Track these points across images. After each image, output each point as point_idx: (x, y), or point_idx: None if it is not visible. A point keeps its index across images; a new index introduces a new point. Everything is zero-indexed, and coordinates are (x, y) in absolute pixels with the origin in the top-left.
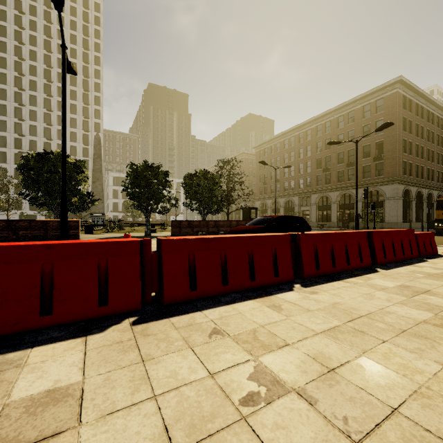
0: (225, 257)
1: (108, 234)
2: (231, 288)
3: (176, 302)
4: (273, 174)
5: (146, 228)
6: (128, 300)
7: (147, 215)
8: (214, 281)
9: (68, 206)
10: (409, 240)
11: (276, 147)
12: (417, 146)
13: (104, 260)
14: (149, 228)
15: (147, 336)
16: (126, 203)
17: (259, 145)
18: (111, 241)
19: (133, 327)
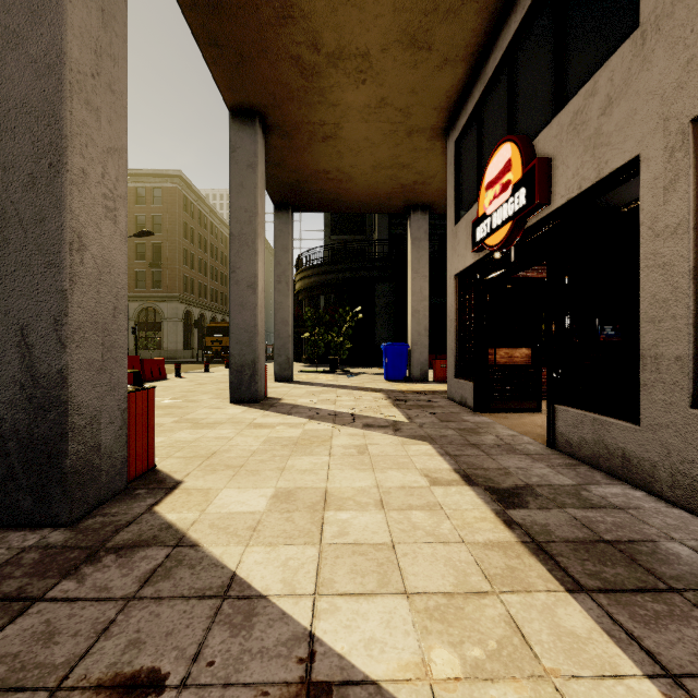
0: None
1: None
2: None
3: None
4: None
5: None
6: None
7: None
8: None
9: None
10: (133, 366)
11: None
12: (200, 260)
13: None
14: None
15: None
16: None
17: None
18: None
19: None
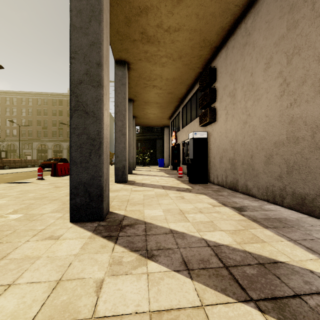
0: None
1: None
2: None
3: None
4: None
5: None
6: None
7: None
8: None
9: None
10: None
11: None
12: None
13: None
14: None
15: None
16: None
17: None
18: None
19: None
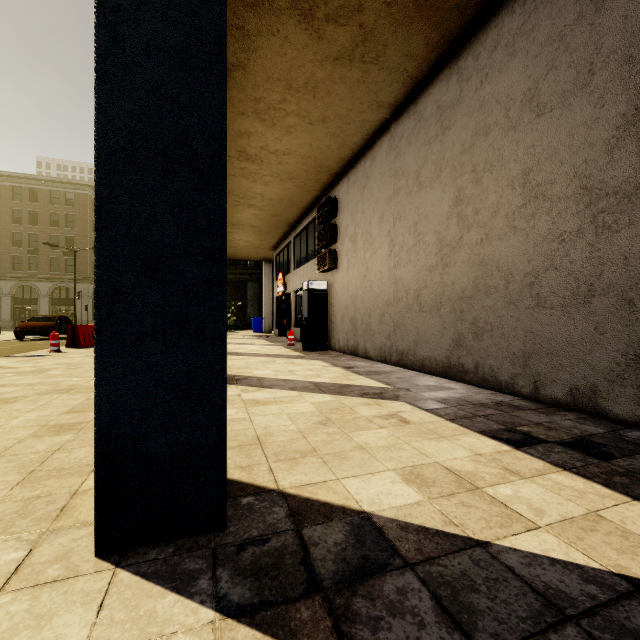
0: None
1: None
2: None
3: None
4: None
5: None
6: None
7: None
8: None
9: None
10: None
11: None
12: None
13: None
14: None
15: None
16: None
17: None
18: None
19: None
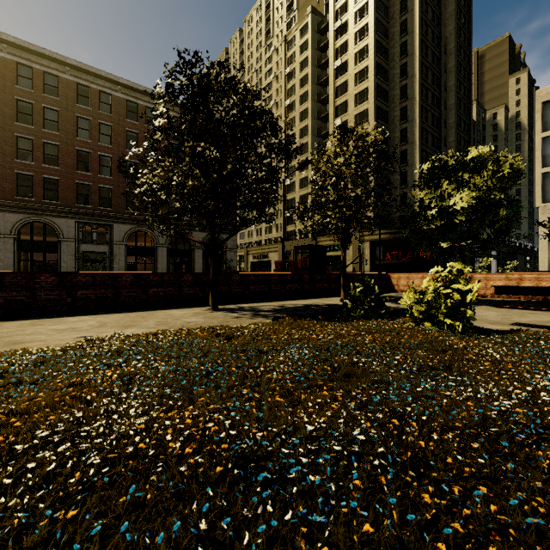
0: None
1: None
2: None
3: None
4: None
5: None
6: None
7: None
8: None
9: None
10: None
11: None
12: None
13: None
14: None
15: None
16: None
17: None
18: None
19: None
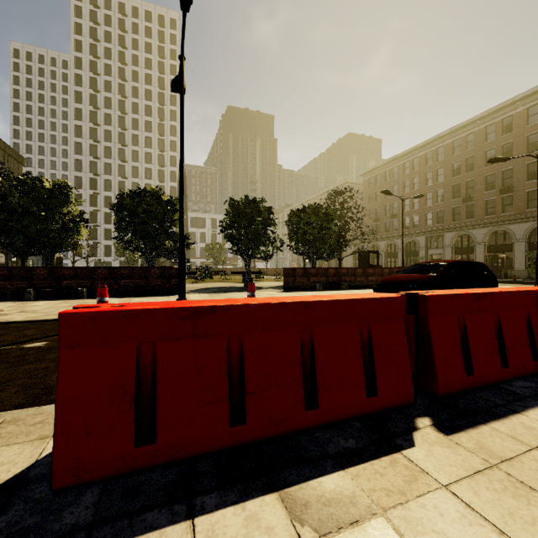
0: (498, 324)
1: (200, 284)
2: (512, 371)
3: (451, 392)
4: (387, 208)
5: (246, 277)
6: (398, 387)
7: (247, 261)
8: (492, 360)
9: (161, 251)
10: None
11: (392, 172)
12: None
13: (365, 326)
14: (250, 277)
15: (511, 463)
16: (208, 247)
17: (369, 171)
18: (373, 297)
19: (454, 439)
